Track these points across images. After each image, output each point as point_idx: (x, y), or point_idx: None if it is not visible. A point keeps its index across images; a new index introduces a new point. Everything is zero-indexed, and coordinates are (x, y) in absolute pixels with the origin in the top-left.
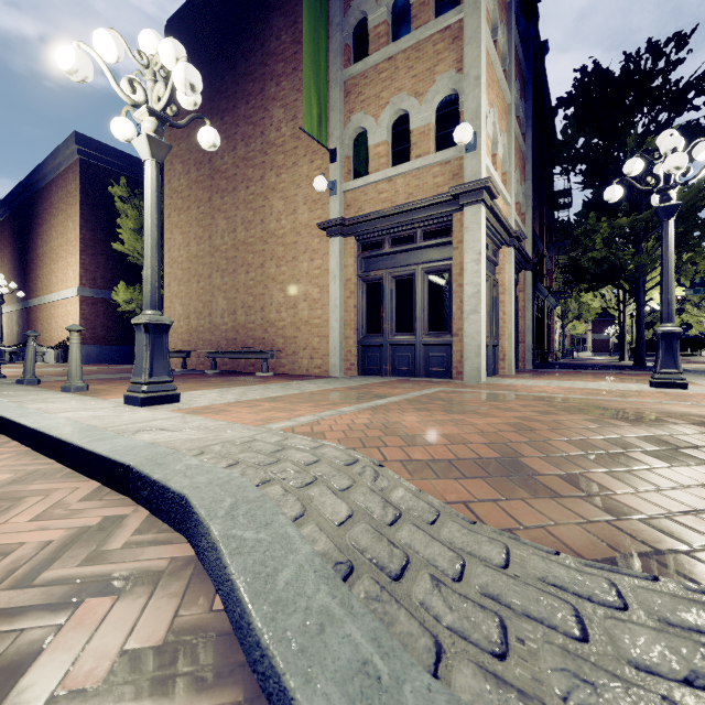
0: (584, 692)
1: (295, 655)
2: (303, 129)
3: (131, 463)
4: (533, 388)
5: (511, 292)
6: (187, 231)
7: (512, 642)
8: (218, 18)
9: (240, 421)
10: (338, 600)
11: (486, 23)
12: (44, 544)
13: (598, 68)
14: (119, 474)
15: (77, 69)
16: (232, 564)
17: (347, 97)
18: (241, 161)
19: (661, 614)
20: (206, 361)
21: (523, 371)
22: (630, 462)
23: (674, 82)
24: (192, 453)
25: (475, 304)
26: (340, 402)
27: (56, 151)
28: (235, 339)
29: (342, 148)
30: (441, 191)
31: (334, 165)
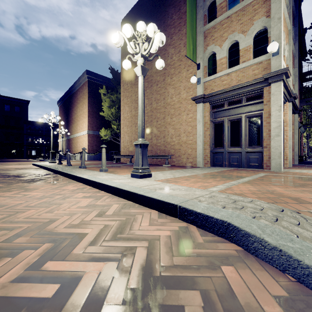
0: None
1: None
2: (187, 56)
3: (177, 203)
4: None
5: (290, 125)
6: (131, 105)
7: None
8: (144, 14)
9: (190, 186)
10: None
11: None
12: (167, 237)
13: None
14: (170, 208)
15: (119, 42)
16: (305, 260)
17: (205, 39)
18: (154, 74)
19: None
20: None
21: (295, 165)
22: None
23: None
24: (195, 200)
25: (278, 132)
26: (223, 179)
27: (79, 78)
28: (151, 150)
29: (202, 62)
30: (256, 77)
31: (199, 71)
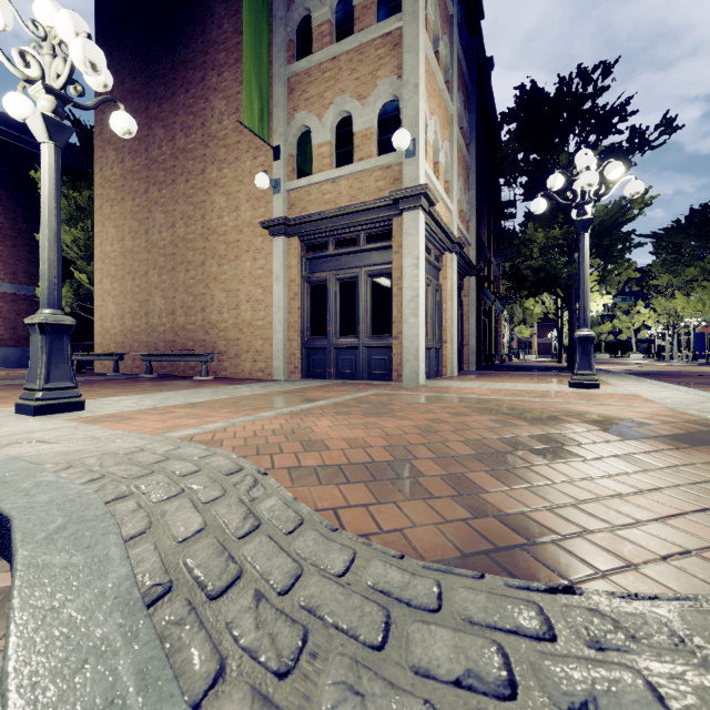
0: (349, 705)
1: (32, 701)
2: (243, 123)
3: None
4: (466, 390)
5: (454, 297)
6: (121, 224)
7: (304, 658)
8: None
9: (142, 429)
10: (125, 629)
11: (426, 33)
12: None
13: (535, 88)
14: None
15: None
16: (17, 597)
17: (291, 94)
18: (181, 152)
19: (469, 613)
20: (142, 365)
21: (466, 373)
22: (517, 460)
23: (601, 106)
24: (56, 467)
25: (414, 308)
26: (266, 407)
27: None
28: (174, 341)
29: (285, 145)
30: (382, 195)
31: (277, 163)
